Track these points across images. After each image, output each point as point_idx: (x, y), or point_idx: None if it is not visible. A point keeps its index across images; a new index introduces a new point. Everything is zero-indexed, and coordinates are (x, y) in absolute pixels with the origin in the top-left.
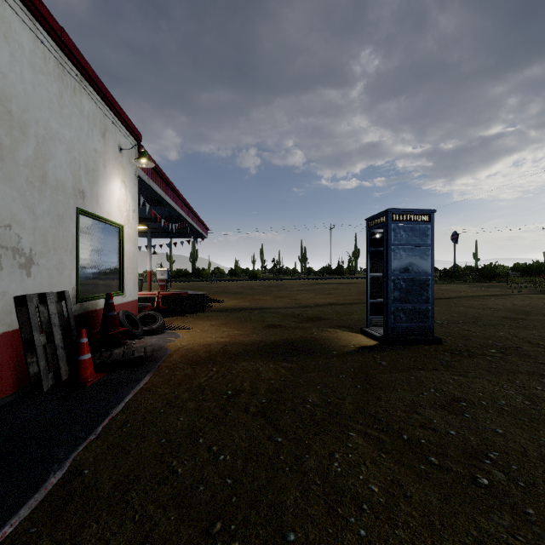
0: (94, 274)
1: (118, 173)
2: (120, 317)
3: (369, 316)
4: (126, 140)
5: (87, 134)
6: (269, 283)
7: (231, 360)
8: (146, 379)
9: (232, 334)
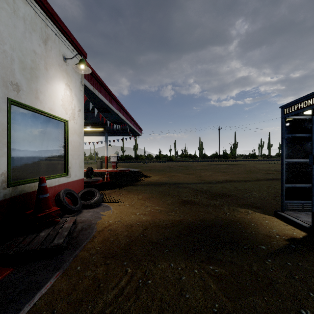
0: (35, 160)
1: (63, 77)
2: (60, 195)
3: (284, 200)
4: (71, 54)
5: (23, 34)
6: (180, 164)
7: (148, 256)
8: (49, 284)
9: (153, 210)
